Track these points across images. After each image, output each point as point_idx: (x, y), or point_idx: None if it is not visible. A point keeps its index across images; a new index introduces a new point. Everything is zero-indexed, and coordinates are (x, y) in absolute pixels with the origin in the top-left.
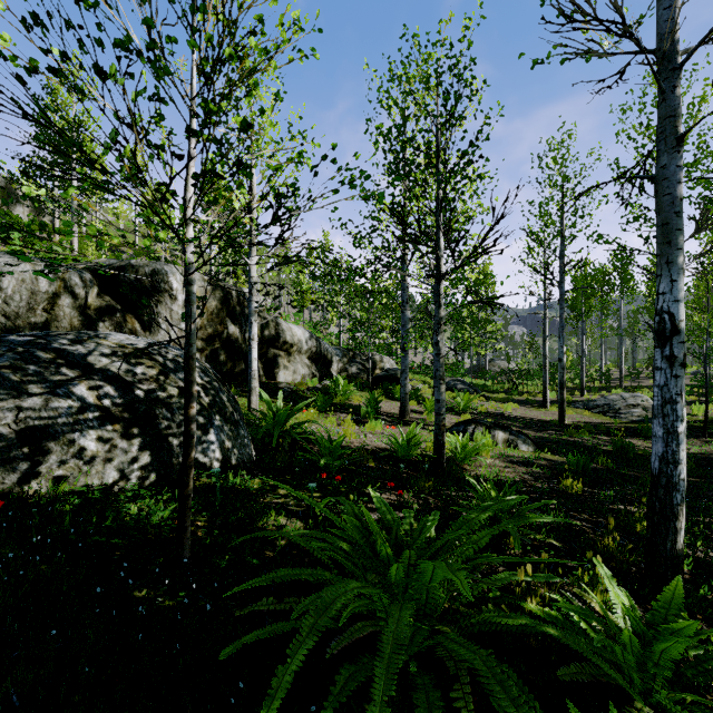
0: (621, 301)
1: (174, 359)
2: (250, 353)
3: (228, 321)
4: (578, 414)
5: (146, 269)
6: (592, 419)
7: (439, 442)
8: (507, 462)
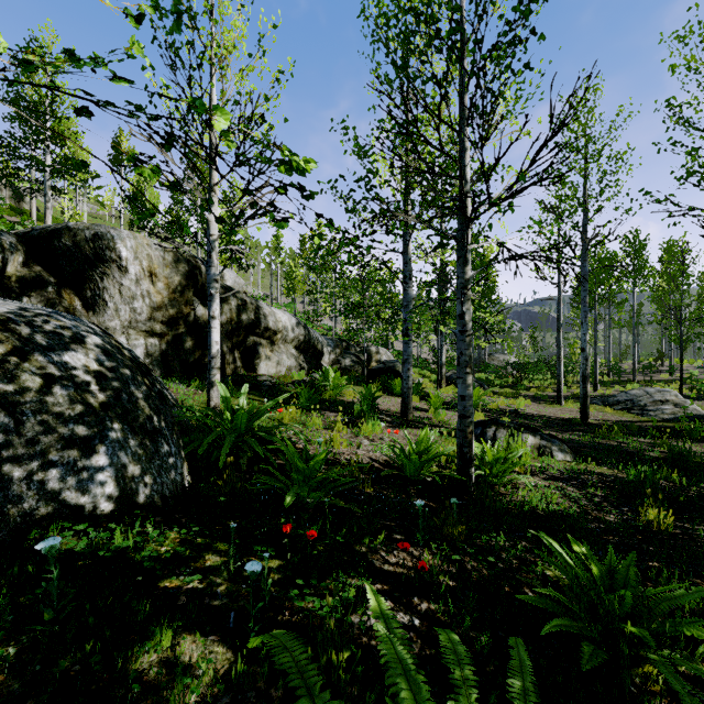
0: (633, 289)
1: (54, 331)
2: (209, 335)
3: (196, 301)
4: (599, 412)
5: (86, 232)
6: (616, 417)
7: (464, 457)
8: (549, 480)
